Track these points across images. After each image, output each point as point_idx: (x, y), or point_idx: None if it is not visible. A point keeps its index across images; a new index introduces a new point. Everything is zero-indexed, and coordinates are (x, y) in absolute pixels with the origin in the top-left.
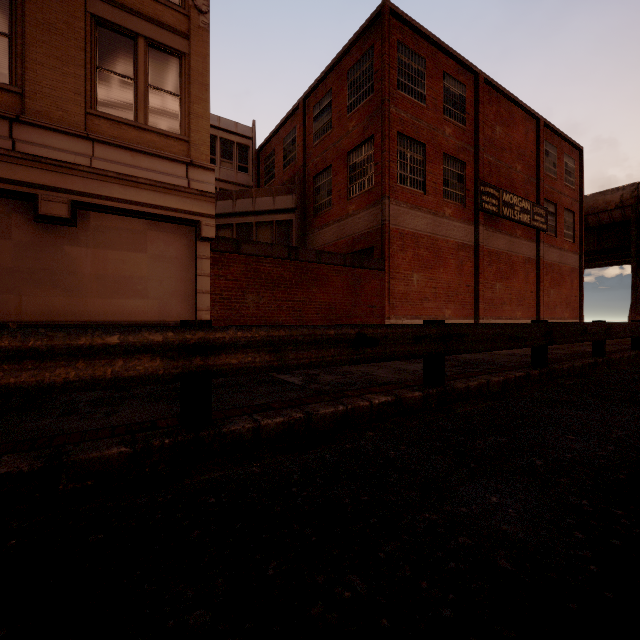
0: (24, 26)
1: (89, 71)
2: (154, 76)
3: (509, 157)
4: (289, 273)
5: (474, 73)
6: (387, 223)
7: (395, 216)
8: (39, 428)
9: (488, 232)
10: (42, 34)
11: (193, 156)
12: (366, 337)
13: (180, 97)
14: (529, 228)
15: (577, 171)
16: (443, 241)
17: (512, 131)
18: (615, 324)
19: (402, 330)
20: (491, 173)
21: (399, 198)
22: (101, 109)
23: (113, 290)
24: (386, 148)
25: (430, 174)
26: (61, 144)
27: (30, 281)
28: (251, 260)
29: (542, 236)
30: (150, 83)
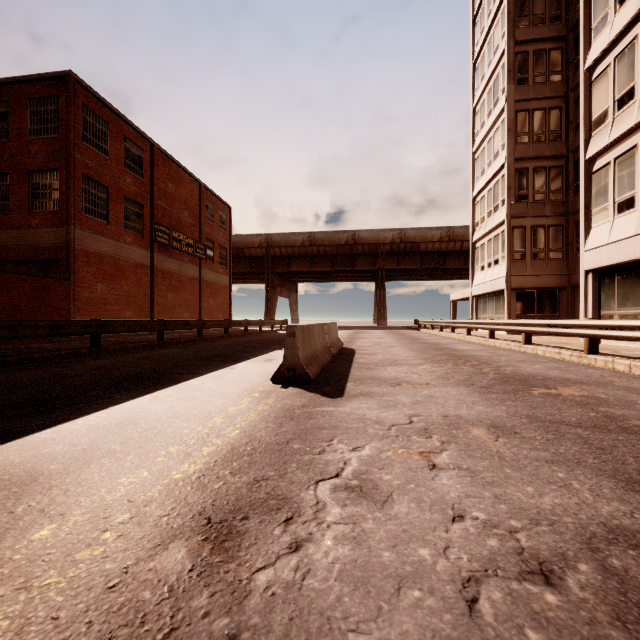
0: None
1: None
2: None
3: (179, 206)
4: None
5: (151, 142)
6: (73, 244)
7: (81, 239)
8: None
9: (162, 257)
10: None
11: None
12: (58, 325)
13: None
14: (194, 256)
15: (229, 222)
16: (125, 261)
17: (181, 188)
18: (209, 321)
19: (77, 323)
20: (165, 215)
21: (84, 225)
22: None
23: None
24: (72, 186)
25: (113, 210)
26: None
27: None
28: None
29: (203, 263)
30: None
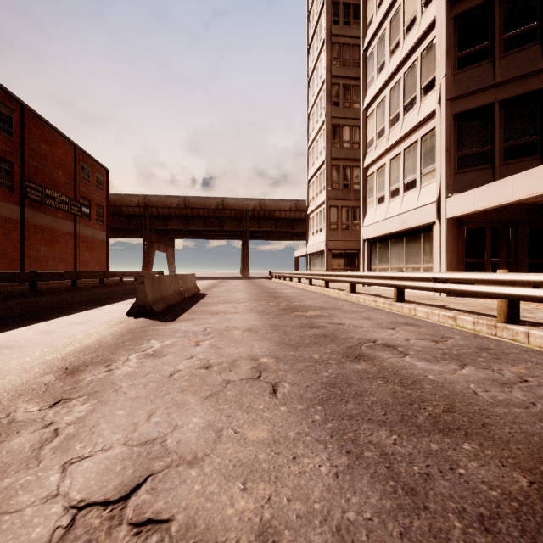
0: None
1: None
2: None
3: (52, 165)
4: None
5: (21, 104)
6: None
7: None
8: None
9: (34, 212)
10: None
11: None
12: None
13: None
14: (69, 213)
15: (106, 182)
16: None
17: (55, 149)
18: (83, 273)
19: None
20: (37, 173)
21: None
22: None
23: None
24: None
25: None
26: None
27: None
28: None
29: (79, 219)
30: None
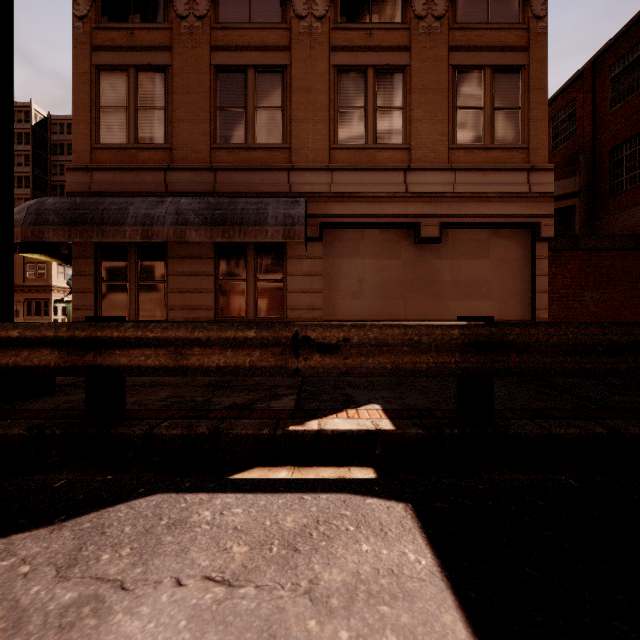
0: (410, 97)
1: (450, 114)
2: (498, 98)
3: None
4: (635, 265)
5: None
6: None
7: None
8: (638, 402)
9: None
10: (421, 98)
11: (531, 161)
12: None
13: (520, 109)
14: None
15: None
16: None
17: None
18: None
19: None
20: None
21: None
22: (458, 142)
23: (464, 293)
24: None
25: None
26: (434, 179)
27: (411, 289)
28: (590, 255)
29: None
30: (495, 106)
